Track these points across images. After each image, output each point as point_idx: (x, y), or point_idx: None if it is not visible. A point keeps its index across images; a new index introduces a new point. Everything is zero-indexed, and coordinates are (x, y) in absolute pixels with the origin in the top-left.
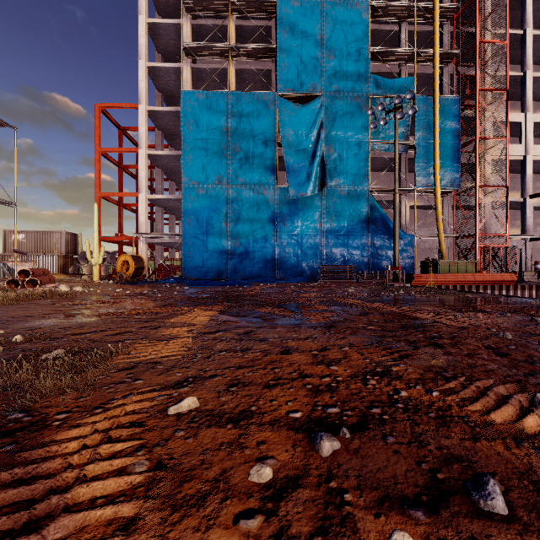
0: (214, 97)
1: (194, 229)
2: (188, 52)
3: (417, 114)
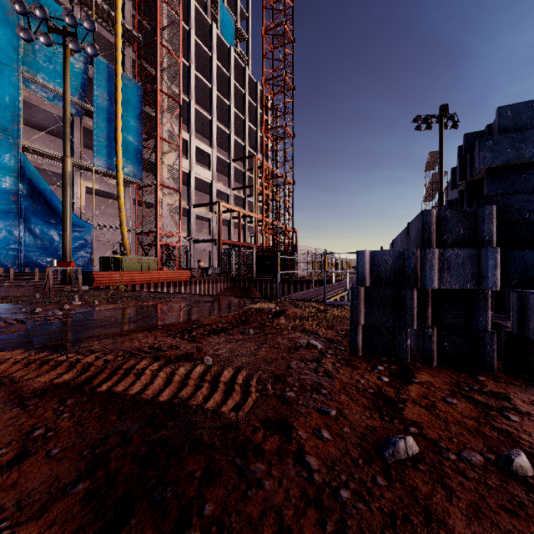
0: None
1: None
2: None
3: (96, 76)
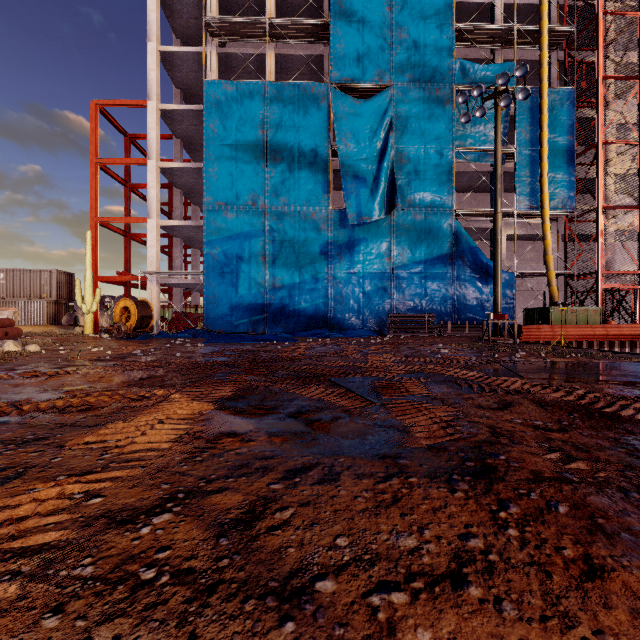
0: (247, 89)
1: (220, 266)
2: (213, 31)
3: (517, 111)
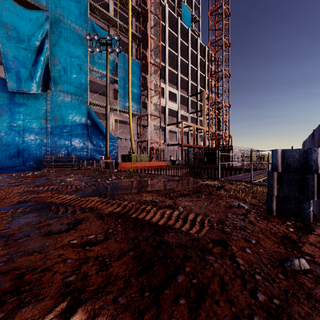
0: None
1: None
2: None
3: (119, 61)
